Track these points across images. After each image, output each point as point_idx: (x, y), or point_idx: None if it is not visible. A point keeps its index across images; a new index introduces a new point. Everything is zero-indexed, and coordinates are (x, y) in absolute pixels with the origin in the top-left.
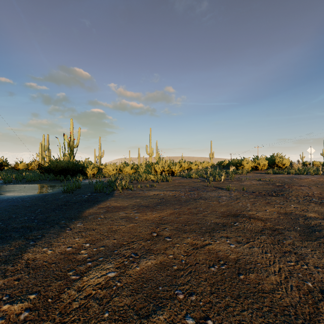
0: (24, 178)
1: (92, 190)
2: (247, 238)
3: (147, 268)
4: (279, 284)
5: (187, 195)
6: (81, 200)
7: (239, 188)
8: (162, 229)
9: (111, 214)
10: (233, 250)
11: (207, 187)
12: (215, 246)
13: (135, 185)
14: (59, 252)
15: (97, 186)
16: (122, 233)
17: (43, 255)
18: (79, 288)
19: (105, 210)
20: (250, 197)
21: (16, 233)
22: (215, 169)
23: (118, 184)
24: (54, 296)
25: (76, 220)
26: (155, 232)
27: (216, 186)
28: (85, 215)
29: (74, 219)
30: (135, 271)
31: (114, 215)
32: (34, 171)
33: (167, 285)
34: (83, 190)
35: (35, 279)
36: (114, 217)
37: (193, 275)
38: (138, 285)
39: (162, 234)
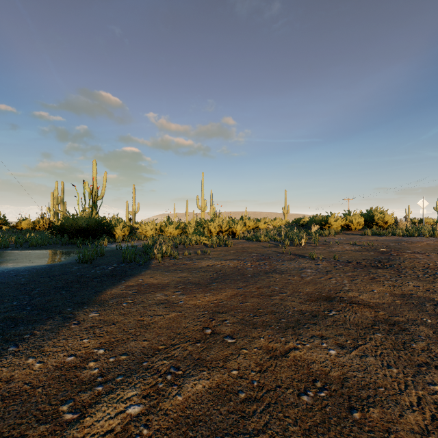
0: (27, 242)
1: (120, 258)
2: (354, 339)
3: (195, 397)
4: (424, 431)
5: (255, 267)
6: (102, 274)
7: (328, 255)
8: (219, 322)
9: (143, 297)
10: (334, 362)
11: (282, 254)
12: (305, 353)
13: (182, 251)
14: (54, 365)
15: (126, 253)
16: (157, 330)
17: (26, 371)
18: None
19: (134, 290)
20: (346, 269)
21: None
22: (291, 229)
23: (156, 250)
24: None
25: (89, 307)
26: (208, 326)
27: (295, 252)
28: (104, 299)
29: (87, 305)
30: (175, 404)
31: (147, 298)
32: (42, 231)
33: (229, 434)
34: (107, 259)
35: (2, 421)
36: (147, 301)
37: (273, 412)
38: (180, 434)
39: (220, 331)
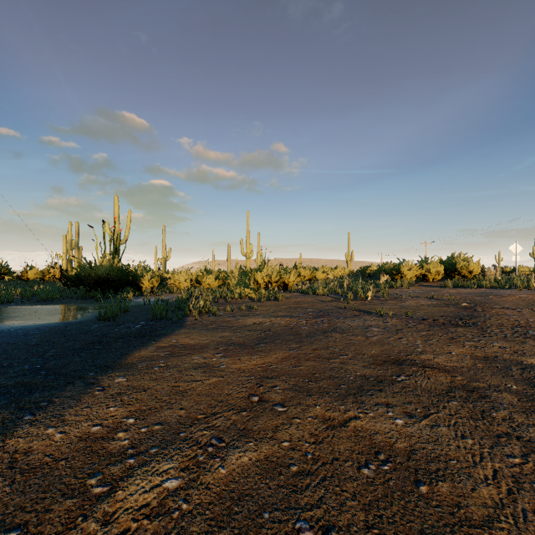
0: (35, 295)
1: (148, 315)
2: (425, 407)
3: (240, 470)
4: (498, 506)
5: (311, 325)
6: (128, 333)
7: (399, 311)
8: (268, 389)
9: (178, 360)
10: (401, 432)
11: (344, 309)
12: (368, 422)
13: (223, 307)
14: (77, 435)
15: (156, 308)
16: (196, 397)
17: (46, 442)
18: (106, 517)
19: (167, 352)
20: (420, 328)
21: (2, 397)
22: (355, 279)
23: (192, 304)
24: (55, 534)
25: (115, 371)
26: (255, 393)
27: (360, 308)
28: (132, 362)
29: (112, 369)
30: (217, 477)
31: (183, 361)
32: (53, 283)
33: (279, 509)
34: (133, 316)
35: (23, 495)
36: (183, 365)
37: (329, 486)
38: (224, 509)
39: (269, 399)
